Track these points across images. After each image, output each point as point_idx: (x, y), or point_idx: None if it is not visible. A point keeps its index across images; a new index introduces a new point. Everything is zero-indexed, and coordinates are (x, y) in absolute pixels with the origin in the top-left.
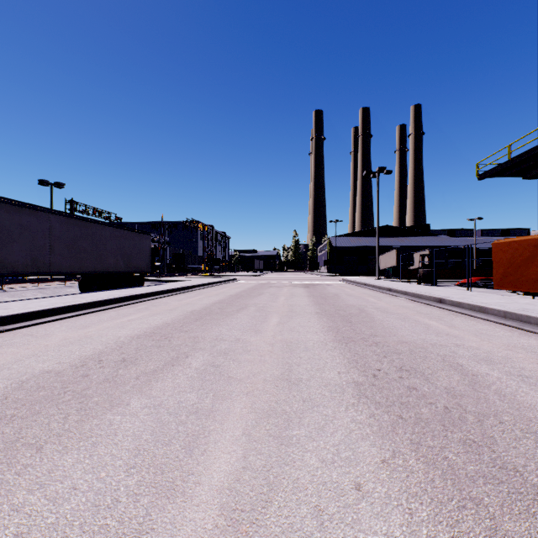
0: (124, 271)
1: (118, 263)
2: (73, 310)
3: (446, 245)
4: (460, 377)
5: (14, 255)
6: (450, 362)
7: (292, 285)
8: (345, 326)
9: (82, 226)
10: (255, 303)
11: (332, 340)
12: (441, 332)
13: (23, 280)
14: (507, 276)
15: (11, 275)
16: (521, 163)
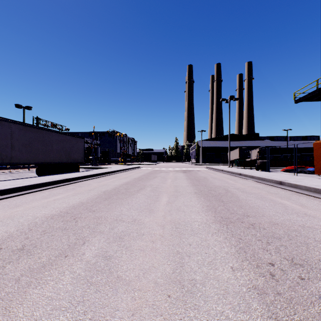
0: (66, 162)
1: (61, 157)
2: (17, 191)
3: (269, 146)
4: None
5: None
6: None
7: (175, 171)
8: (220, 205)
9: (35, 132)
10: (151, 185)
11: (213, 220)
12: (299, 212)
13: (2, 167)
14: None
15: None
16: None
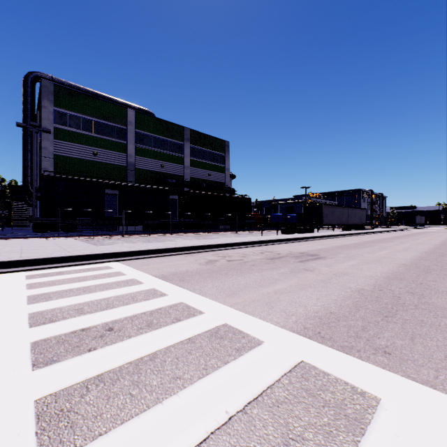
0: (360, 224)
1: (358, 221)
2: (372, 233)
3: None
4: None
5: (344, 220)
6: None
7: None
8: None
9: (352, 210)
10: (427, 234)
11: None
12: None
13: None
14: None
15: (343, 225)
16: None
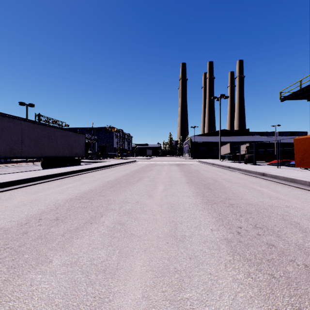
0: (69, 156)
1: (64, 151)
2: (32, 181)
3: (259, 141)
4: (302, 234)
5: None
6: (289, 221)
7: (169, 164)
8: (207, 192)
9: (42, 128)
10: (148, 176)
11: (201, 202)
12: (272, 196)
13: (8, 161)
14: (304, 159)
15: None
16: (307, 91)
